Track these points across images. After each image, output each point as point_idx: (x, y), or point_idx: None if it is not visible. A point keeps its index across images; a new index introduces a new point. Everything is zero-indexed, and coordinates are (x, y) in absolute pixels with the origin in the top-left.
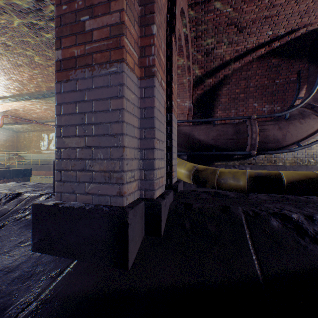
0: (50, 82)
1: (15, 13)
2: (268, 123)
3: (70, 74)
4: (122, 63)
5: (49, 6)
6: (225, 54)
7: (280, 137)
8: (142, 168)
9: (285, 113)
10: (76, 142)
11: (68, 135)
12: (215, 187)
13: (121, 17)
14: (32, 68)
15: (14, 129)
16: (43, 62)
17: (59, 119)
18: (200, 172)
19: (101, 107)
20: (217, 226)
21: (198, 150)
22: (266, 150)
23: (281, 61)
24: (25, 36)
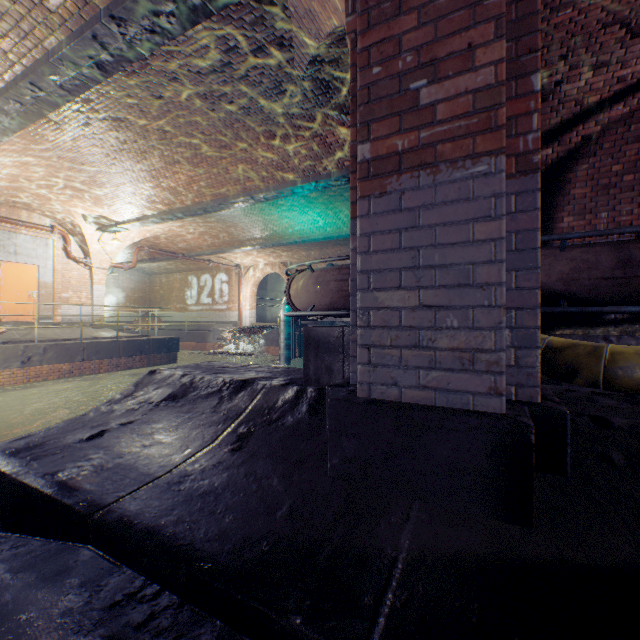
0: (220, 185)
1: (190, 76)
2: None
3: (388, 182)
4: (501, 157)
5: (244, 55)
6: (588, 91)
7: None
8: (510, 345)
9: None
10: (400, 299)
11: (384, 286)
12: (598, 384)
13: (498, 73)
14: (194, 165)
15: (145, 269)
16: (215, 152)
17: (365, 261)
18: (559, 352)
19: (452, 237)
20: None
21: None
22: None
23: None
24: (194, 112)
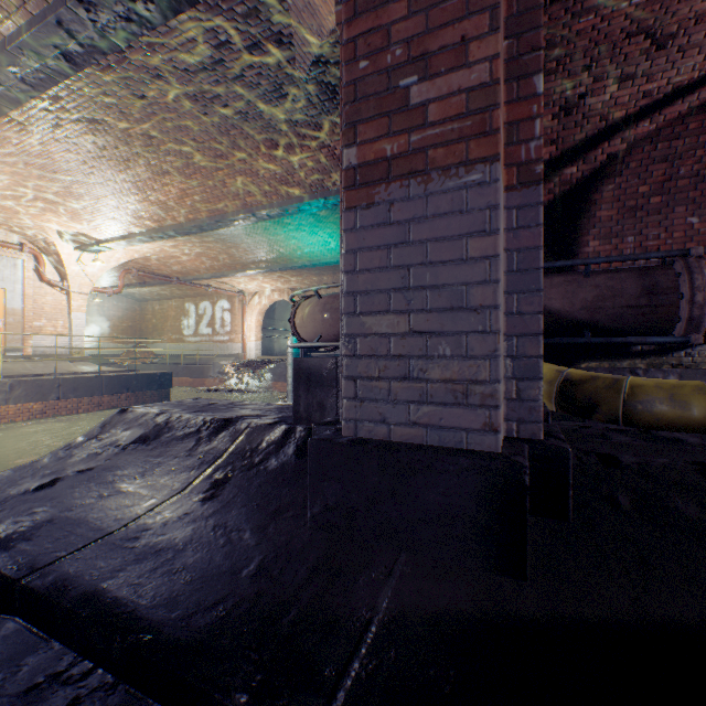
0: (217, 200)
1: (176, 74)
2: None
3: (376, 192)
4: (496, 164)
5: (238, 52)
6: (613, 106)
7: None
8: (512, 376)
9: None
10: (389, 324)
11: (372, 310)
12: (617, 419)
13: (494, 70)
14: (186, 176)
15: (135, 295)
16: (209, 162)
17: (351, 281)
18: (578, 385)
19: (445, 254)
20: (702, 507)
21: (543, 333)
22: None
23: None
24: (184, 116)
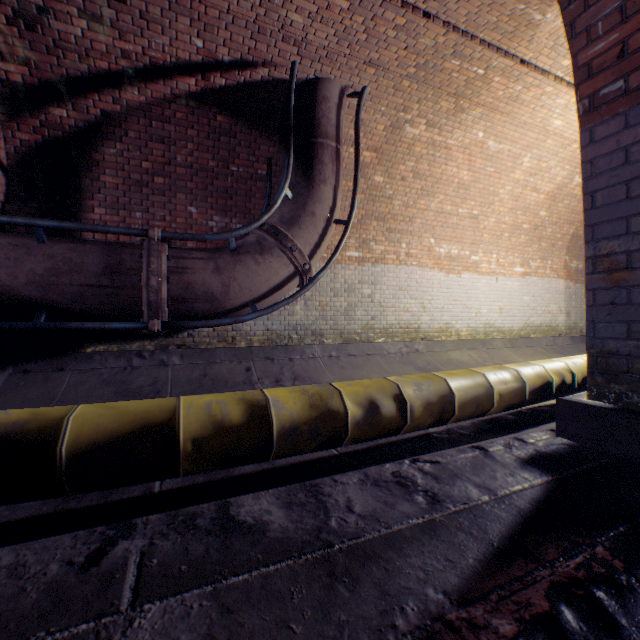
0: None
1: None
2: (197, 256)
3: None
4: None
5: None
6: (93, 49)
7: (220, 290)
8: None
9: (228, 236)
10: None
11: None
12: None
13: None
14: None
15: None
16: None
17: None
18: None
19: None
20: None
21: None
22: (196, 318)
23: (237, 127)
24: None
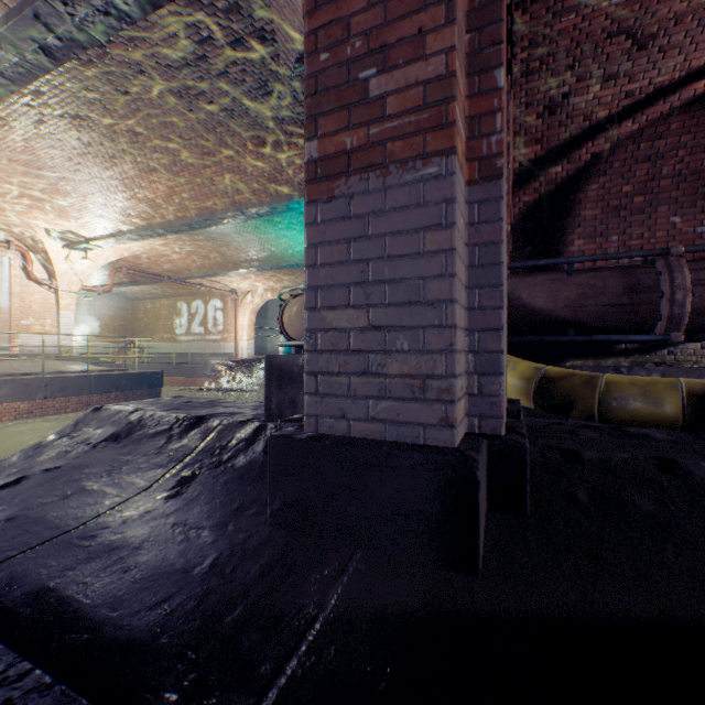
0: (206, 198)
1: (159, 70)
2: None
3: (336, 185)
4: (452, 157)
5: (221, 48)
6: (597, 106)
7: None
8: (473, 371)
9: None
10: (349, 319)
11: (332, 305)
12: (593, 416)
13: (450, 63)
14: (174, 174)
15: (127, 294)
16: (197, 159)
17: (312, 275)
18: (555, 382)
19: (403, 248)
20: (657, 501)
21: (528, 332)
22: None
23: None
24: (169, 112)
